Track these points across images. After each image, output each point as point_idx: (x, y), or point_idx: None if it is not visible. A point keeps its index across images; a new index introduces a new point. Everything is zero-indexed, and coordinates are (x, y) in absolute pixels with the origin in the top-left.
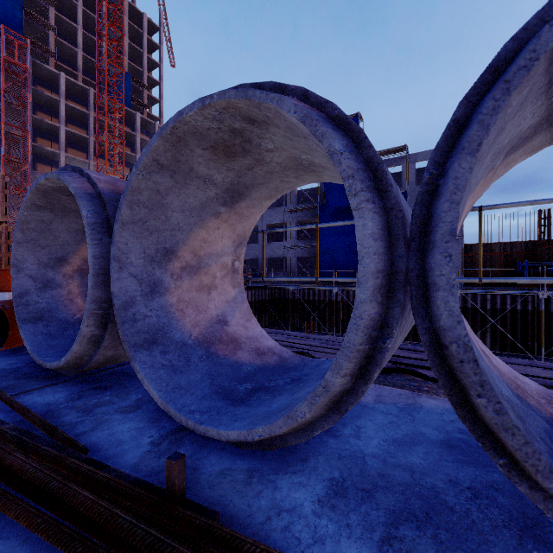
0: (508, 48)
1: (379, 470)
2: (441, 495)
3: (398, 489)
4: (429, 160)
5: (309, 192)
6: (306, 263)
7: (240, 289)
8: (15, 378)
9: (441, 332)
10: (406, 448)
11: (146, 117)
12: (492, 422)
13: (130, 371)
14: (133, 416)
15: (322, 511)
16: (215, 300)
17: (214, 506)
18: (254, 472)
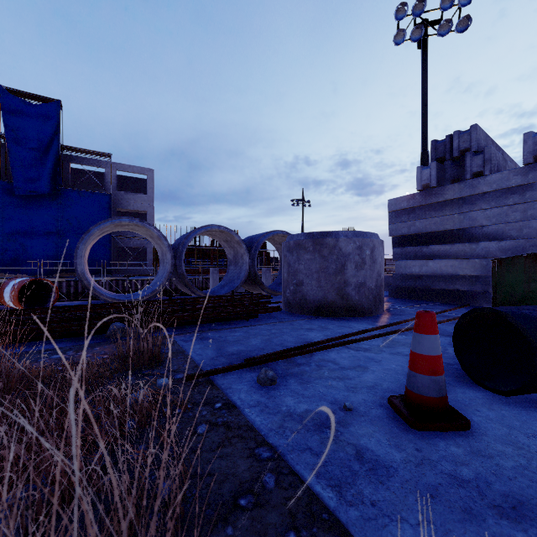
0: (259, 239)
1: None
2: None
3: None
4: (252, 249)
5: None
6: None
7: None
8: None
9: (254, 271)
10: None
11: None
12: (260, 280)
13: None
14: None
15: None
16: None
17: None
18: None
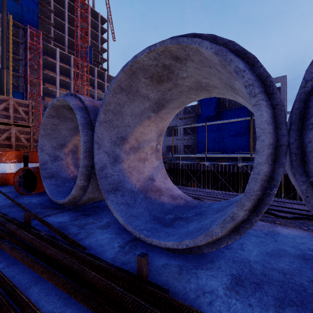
0: None
1: (261, 271)
2: (308, 290)
3: (277, 284)
4: (305, 71)
5: (191, 107)
6: (189, 149)
7: (160, 161)
8: (41, 208)
9: None
10: (276, 258)
11: (100, 69)
12: None
13: (101, 206)
14: (106, 230)
15: (231, 294)
16: (147, 167)
17: (163, 286)
18: (182, 267)
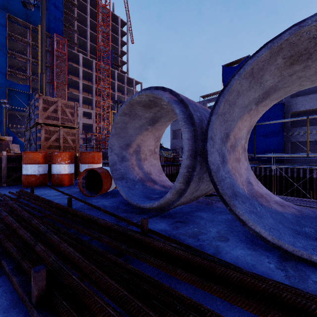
0: None
1: None
2: None
3: None
4: None
5: None
6: None
7: (247, 162)
8: (122, 212)
9: None
10: None
11: (120, 72)
12: None
13: (185, 212)
14: (231, 244)
15: None
16: (242, 168)
17: None
18: None
